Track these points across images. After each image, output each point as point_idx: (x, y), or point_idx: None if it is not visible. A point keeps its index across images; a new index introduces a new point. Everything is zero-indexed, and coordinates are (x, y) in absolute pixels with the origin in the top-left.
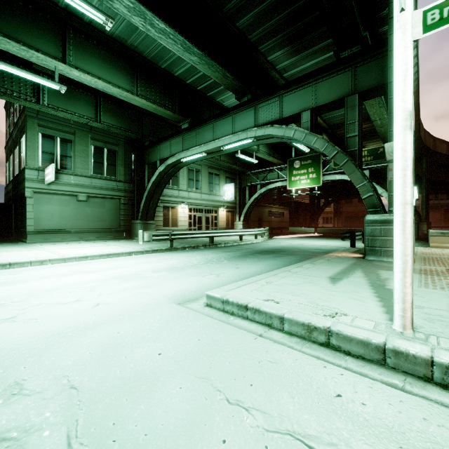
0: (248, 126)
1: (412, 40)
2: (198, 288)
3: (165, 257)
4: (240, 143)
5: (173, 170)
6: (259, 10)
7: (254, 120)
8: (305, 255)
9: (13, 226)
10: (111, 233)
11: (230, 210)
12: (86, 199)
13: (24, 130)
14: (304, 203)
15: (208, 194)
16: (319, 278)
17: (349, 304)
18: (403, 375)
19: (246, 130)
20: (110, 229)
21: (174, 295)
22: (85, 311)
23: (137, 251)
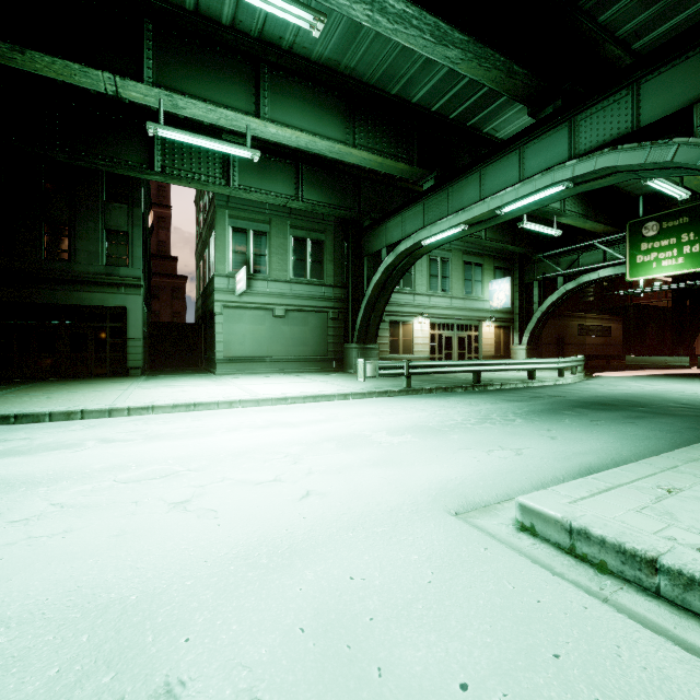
0: (554, 162)
1: None
2: (487, 481)
3: (401, 406)
4: (537, 196)
5: (407, 261)
6: None
7: (567, 147)
8: None
9: (203, 352)
10: (316, 362)
11: (502, 324)
12: (284, 314)
13: (213, 226)
14: (657, 308)
15: (462, 299)
16: None
17: None
18: None
19: (551, 168)
20: (315, 357)
21: (442, 490)
22: (288, 507)
23: (355, 393)
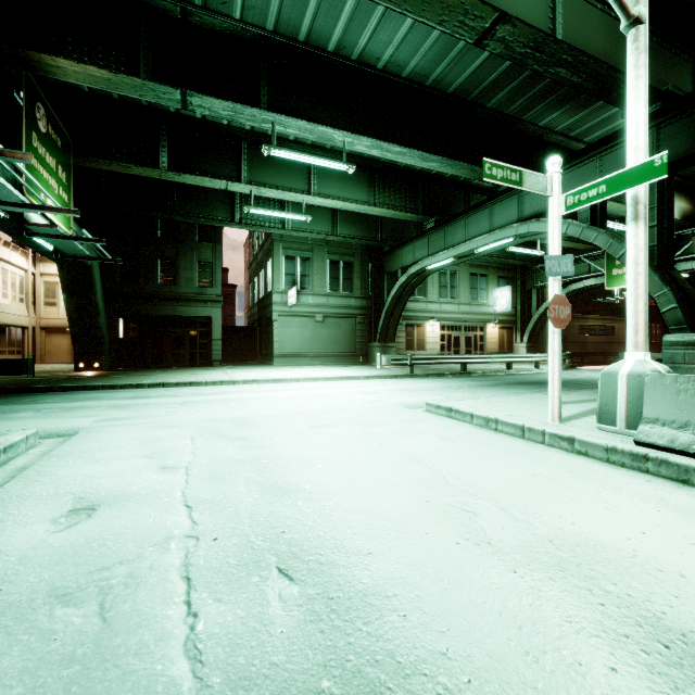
0: (510, 220)
1: (557, 216)
2: (423, 401)
3: (402, 382)
4: (497, 244)
5: (417, 279)
6: (515, 85)
7: (517, 211)
8: (584, 388)
9: (258, 349)
10: (347, 357)
11: (505, 325)
12: (323, 320)
13: (270, 255)
14: None
15: (468, 305)
16: (545, 402)
17: (538, 413)
18: (529, 441)
19: (505, 227)
20: (346, 353)
21: (402, 403)
22: (343, 404)
23: (374, 376)
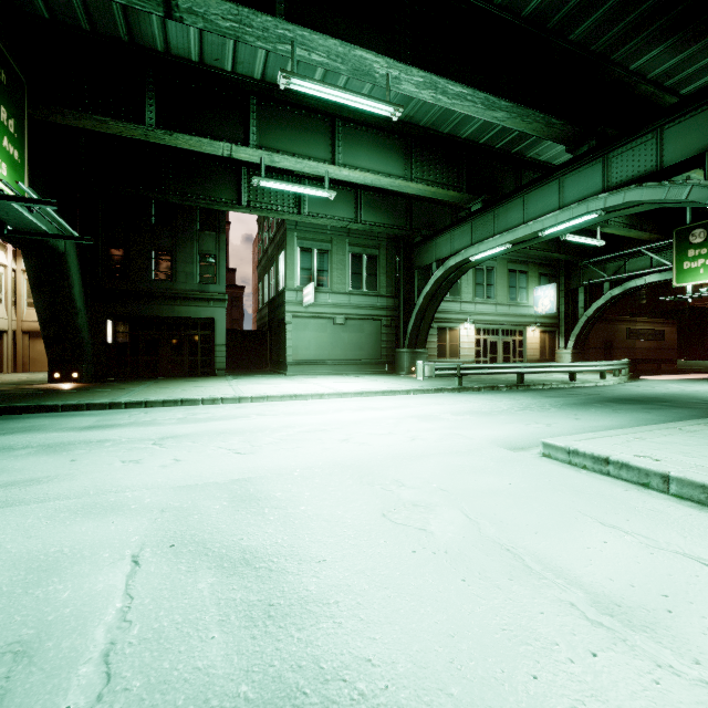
0: (590, 192)
1: None
2: (524, 436)
3: (457, 399)
4: (574, 222)
5: (456, 274)
6: (614, 3)
7: (601, 180)
8: None
9: (268, 356)
10: (370, 365)
11: (547, 329)
12: (343, 322)
13: (283, 247)
14: None
15: (507, 305)
16: None
17: None
18: None
19: (586, 199)
20: (370, 361)
21: (495, 439)
22: (406, 443)
23: (416, 389)
